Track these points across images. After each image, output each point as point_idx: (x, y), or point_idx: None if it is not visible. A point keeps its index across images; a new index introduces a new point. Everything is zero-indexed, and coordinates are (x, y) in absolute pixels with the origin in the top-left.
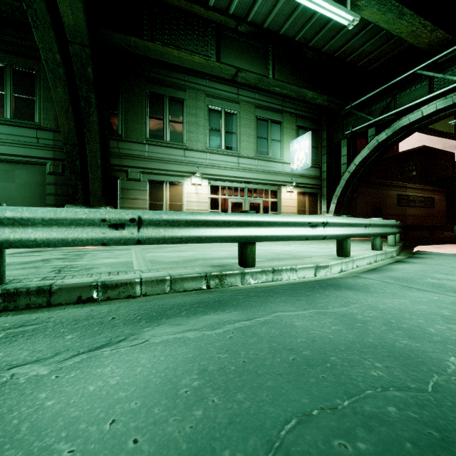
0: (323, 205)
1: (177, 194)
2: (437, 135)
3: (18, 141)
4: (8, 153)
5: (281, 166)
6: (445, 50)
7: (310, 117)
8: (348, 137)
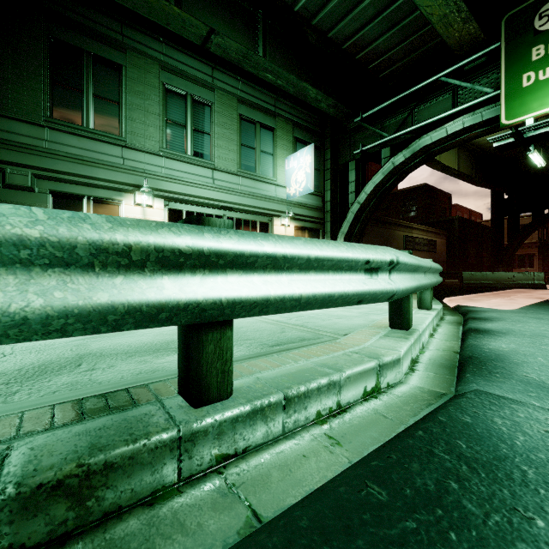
0: None
1: None
2: (443, 171)
3: None
4: None
5: (274, 189)
6: (474, 53)
7: (310, 129)
8: (357, 158)
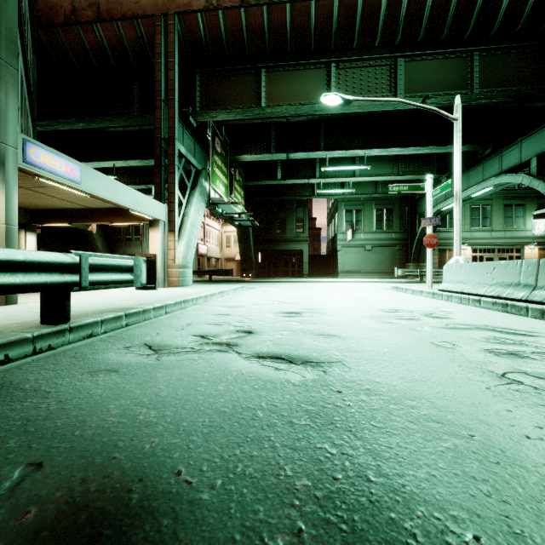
0: None
1: (452, 255)
2: None
3: (387, 238)
4: (384, 243)
5: (524, 233)
6: None
7: None
8: None
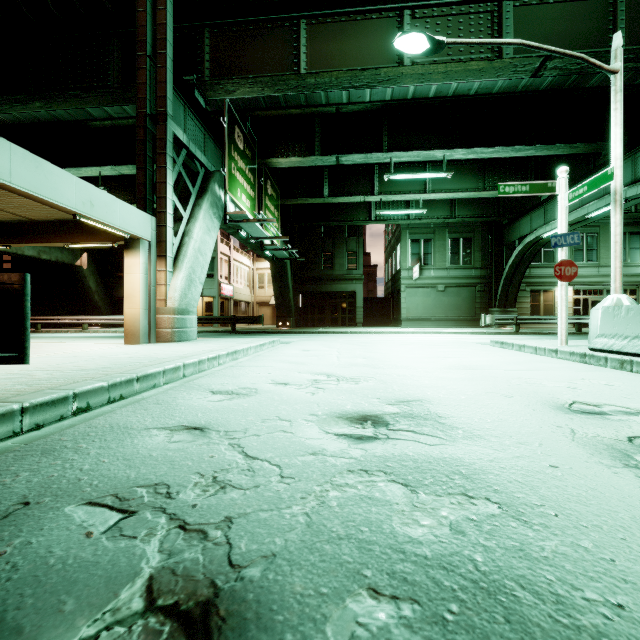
0: None
1: (548, 298)
2: None
3: (464, 276)
4: (461, 283)
5: None
6: None
7: None
8: None
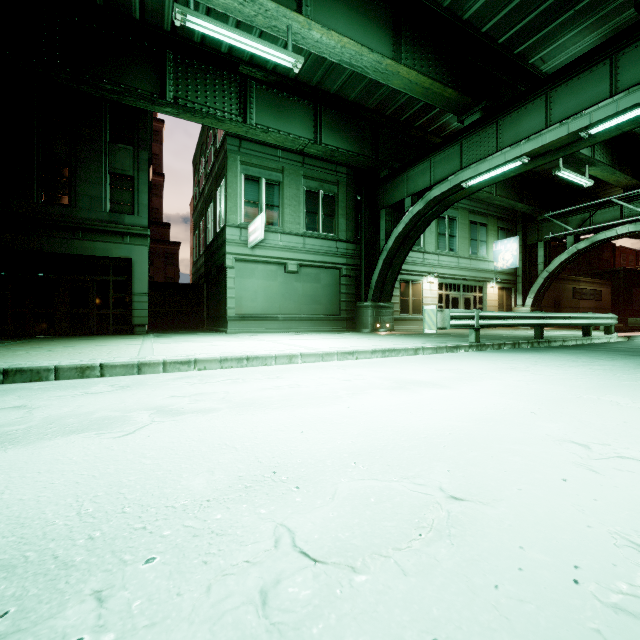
0: (518, 299)
1: (417, 291)
2: None
3: (326, 251)
4: (321, 261)
5: (487, 264)
6: (635, 189)
7: (507, 219)
8: (546, 240)
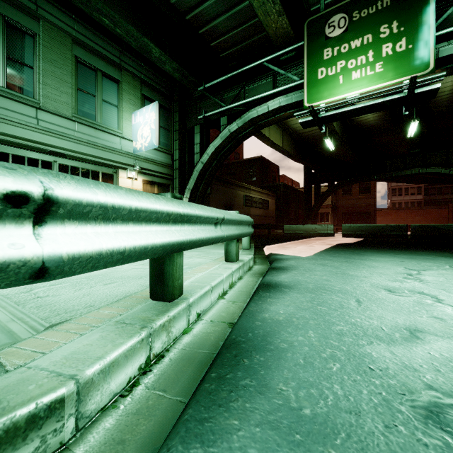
0: None
1: None
2: (272, 146)
3: None
4: None
5: (119, 141)
6: (287, 47)
7: (160, 90)
8: (202, 123)
